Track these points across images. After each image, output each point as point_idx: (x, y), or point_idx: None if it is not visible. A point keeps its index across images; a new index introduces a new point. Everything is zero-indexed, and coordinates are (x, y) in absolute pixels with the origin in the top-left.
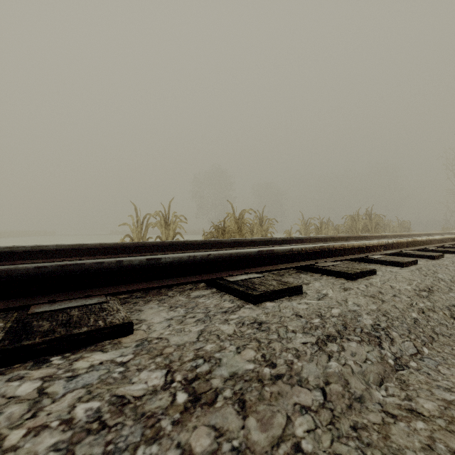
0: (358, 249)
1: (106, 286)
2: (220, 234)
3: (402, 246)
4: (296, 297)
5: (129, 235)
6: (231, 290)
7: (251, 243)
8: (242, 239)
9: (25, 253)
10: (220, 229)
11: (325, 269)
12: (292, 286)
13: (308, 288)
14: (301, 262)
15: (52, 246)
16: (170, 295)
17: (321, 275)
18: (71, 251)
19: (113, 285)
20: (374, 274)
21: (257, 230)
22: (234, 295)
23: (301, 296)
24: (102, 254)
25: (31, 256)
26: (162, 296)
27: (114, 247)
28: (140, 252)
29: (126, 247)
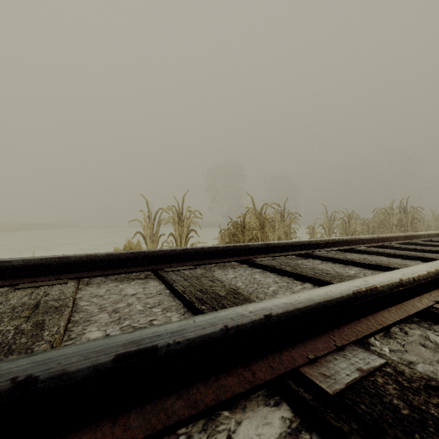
0: None
1: None
2: (240, 232)
3: None
4: None
5: (140, 232)
6: None
7: (285, 248)
8: (275, 244)
9: None
10: (239, 226)
11: None
12: None
13: None
14: (411, 302)
15: (16, 261)
16: None
17: None
18: (46, 266)
19: None
20: None
21: (279, 226)
22: None
23: None
24: (90, 269)
25: None
26: None
27: (108, 259)
28: (143, 264)
29: (124, 259)
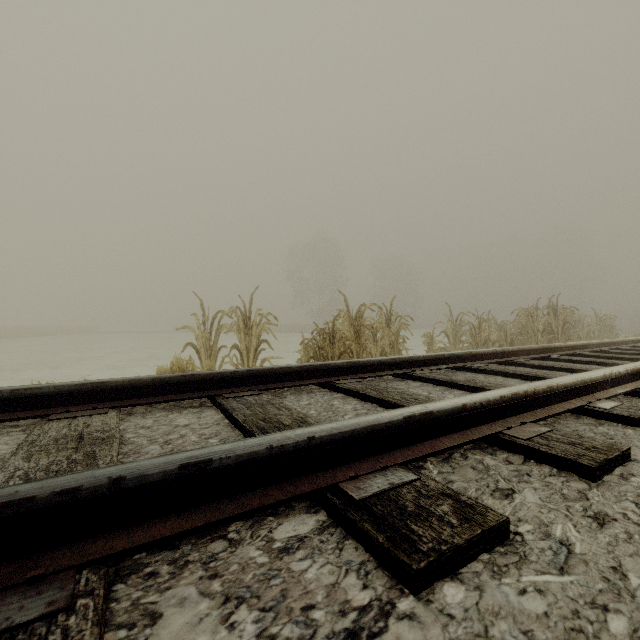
0: (572, 391)
1: (88, 536)
2: (328, 343)
3: (638, 376)
4: (503, 555)
5: (191, 344)
6: (358, 531)
7: (378, 366)
8: (364, 362)
9: (2, 401)
10: (327, 336)
11: (530, 447)
12: (490, 525)
13: (517, 515)
14: (480, 428)
15: (47, 387)
16: (231, 537)
17: (523, 458)
18: (81, 394)
19: (105, 530)
20: (627, 458)
21: (383, 334)
22: (366, 546)
23: (511, 548)
24: (133, 396)
25: (12, 405)
26: (213, 540)
27: (154, 384)
28: (197, 389)
29: (175, 383)
